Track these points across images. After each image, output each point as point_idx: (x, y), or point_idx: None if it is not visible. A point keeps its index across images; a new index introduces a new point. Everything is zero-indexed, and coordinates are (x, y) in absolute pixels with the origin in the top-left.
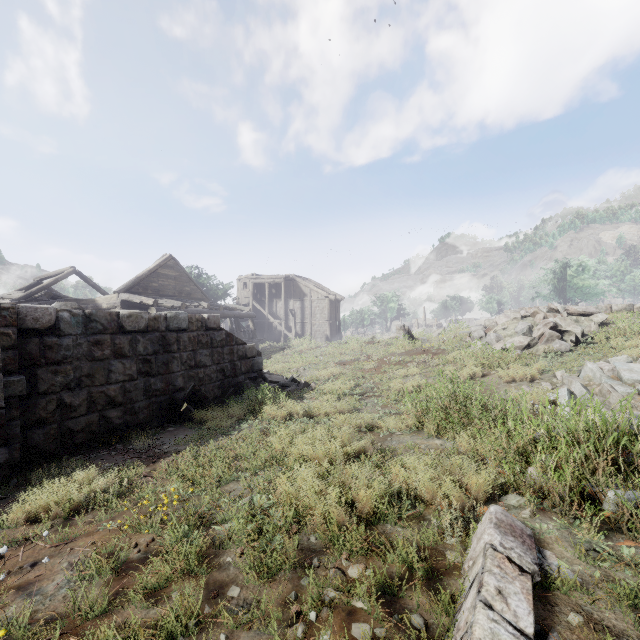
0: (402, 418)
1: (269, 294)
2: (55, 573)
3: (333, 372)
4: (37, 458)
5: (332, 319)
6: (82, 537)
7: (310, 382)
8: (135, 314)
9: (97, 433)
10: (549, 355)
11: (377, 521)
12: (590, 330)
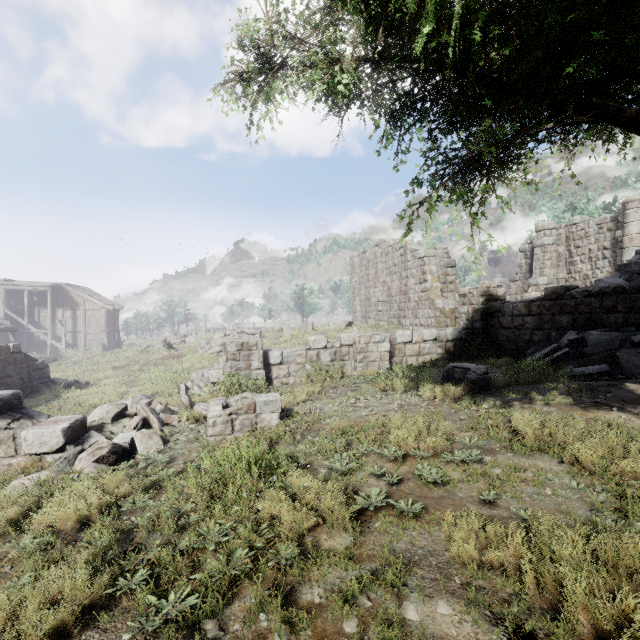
0: (140, 387)
1: (29, 302)
2: None
3: (108, 374)
4: None
5: (110, 328)
6: None
7: (90, 382)
8: None
9: None
10: None
11: None
12: None
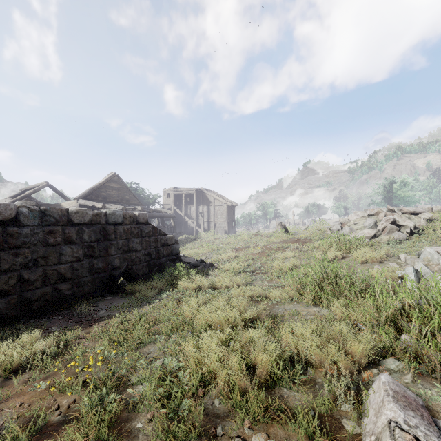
0: (285, 290)
1: (185, 201)
2: None
3: (230, 255)
4: None
5: (229, 219)
6: (14, 397)
7: (214, 263)
8: (81, 211)
9: (50, 301)
10: (391, 243)
11: (274, 385)
12: (420, 224)
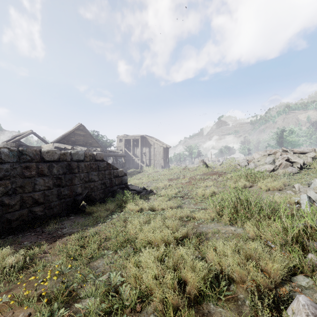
0: (207, 212)
1: (133, 145)
2: None
3: (165, 184)
4: None
5: (165, 157)
6: None
7: (153, 190)
8: (51, 151)
9: (26, 221)
10: (286, 175)
11: (202, 301)
12: (307, 161)
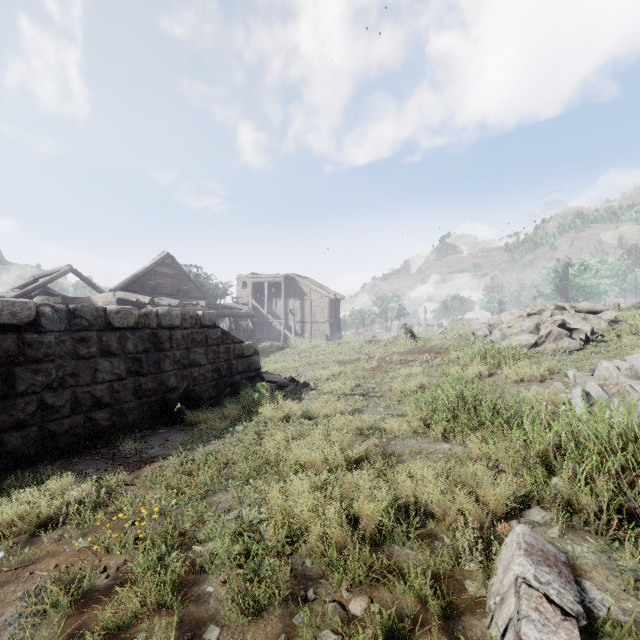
0: (406, 420)
1: (269, 293)
2: (6, 605)
3: (333, 372)
4: (15, 463)
5: (332, 318)
6: (46, 558)
7: (309, 382)
8: (124, 310)
9: (82, 436)
10: (558, 354)
11: (382, 541)
12: (600, 328)
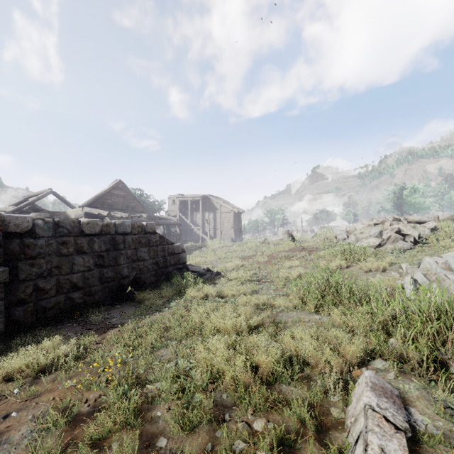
0: (289, 298)
1: (191, 208)
2: (21, 424)
3: (237, 264)
4: (18, 329)
5: (236, 226)
6: (45, 393)
7: (220, 271)
8: (92, 222)
9: (63, 309)
10: (395, 252)
11: (274, 381)
12: (424, 234)
